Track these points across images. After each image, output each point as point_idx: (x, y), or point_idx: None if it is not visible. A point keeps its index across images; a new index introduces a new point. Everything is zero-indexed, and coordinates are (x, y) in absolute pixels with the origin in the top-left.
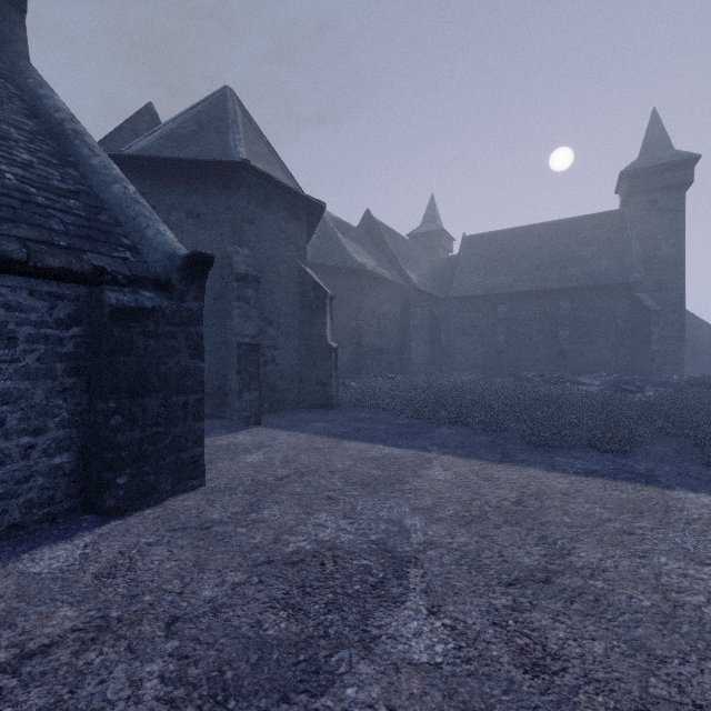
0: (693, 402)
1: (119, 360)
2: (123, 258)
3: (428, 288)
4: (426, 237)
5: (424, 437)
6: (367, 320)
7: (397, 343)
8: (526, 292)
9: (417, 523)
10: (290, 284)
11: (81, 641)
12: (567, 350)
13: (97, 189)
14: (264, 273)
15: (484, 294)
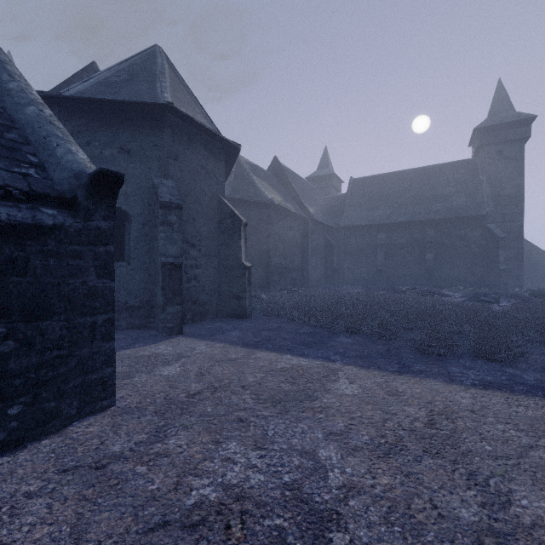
0: None
1: (11, 281)
2: (25, 174)
3: (323, 219)
4: (321, 179)
5: (327, 346)
6: (275, 244)
7: (298, 263)
8: (400, 223)
9: (332, 455)
10: (210, 213)
11: None
12: (432, 268)
13: (10, 110)
14: (187, 203)
15: (367, 225)
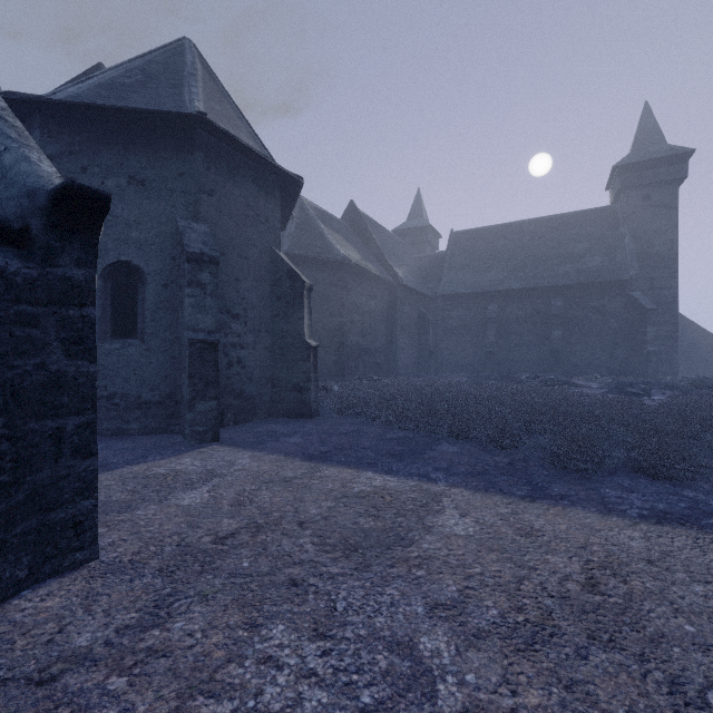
0: None
1: None
2: None
3: (415, 285)
4: (412, 233)
5: (424, 457)
6: (351, 318)
7: (383, 343)
8: (516, 290)
9: (441, 648)
10: (260, 272)
11: None
12: (560, 350)
13: None
14: (228, 257)
15: (474, 292)
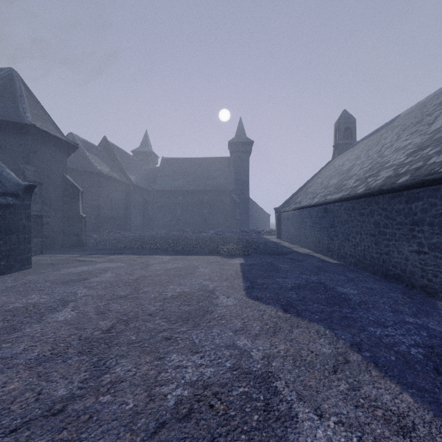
0: (227, 236)
1: (2, 222)
2: None
3: (142, 184)
4: (142, 154)
5: (126, 252)
6: (104, 201)
7: (123, 214)
8: (190, 190)
9: (114, 266)
10: (57, 184)
11: (23, 285)
12: (207, 218)
13: None
14: (42, 179)
15: (172, 190)
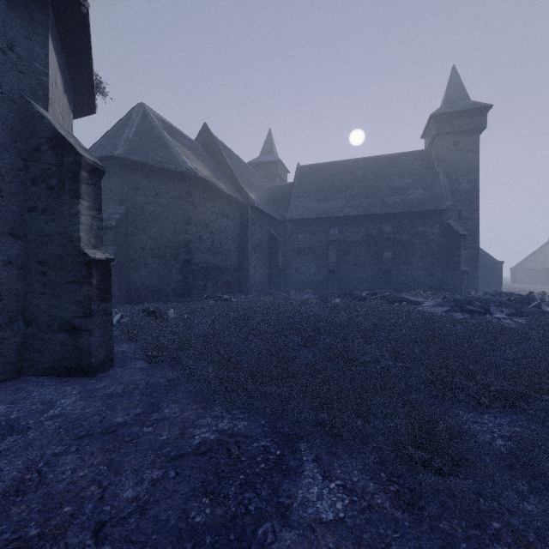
0: None
1: None
2: None
3: (266, 208)
4: (264, 166)
5: None
6: (198, 234)
7: (234, 262)
8: (354, 217)
9: None
10: None
11: None
12: (391, 269)
13: None
14: None
15: (318, 217)
